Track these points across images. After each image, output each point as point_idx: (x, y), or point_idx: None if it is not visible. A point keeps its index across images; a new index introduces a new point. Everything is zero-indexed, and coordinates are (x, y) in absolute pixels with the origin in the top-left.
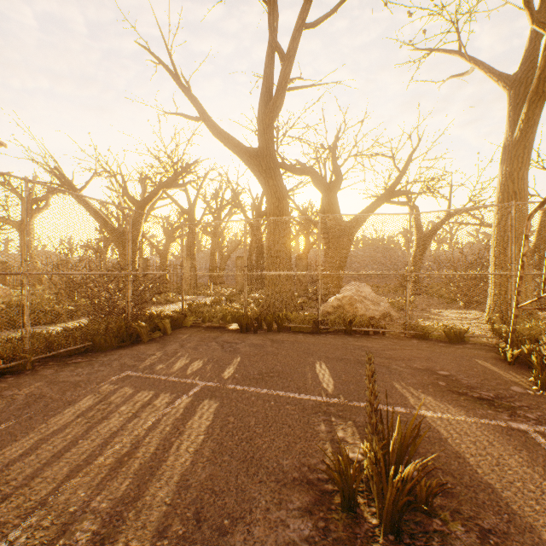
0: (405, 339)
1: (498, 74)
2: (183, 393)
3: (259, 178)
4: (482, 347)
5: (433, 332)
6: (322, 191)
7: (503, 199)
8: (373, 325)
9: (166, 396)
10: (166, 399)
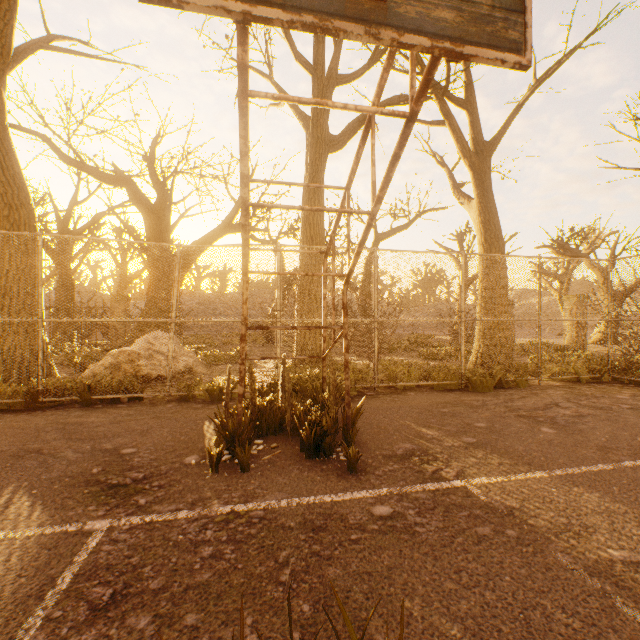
0: (163, 403)
1: (300, 112)
2: None
3: None
4: None
5: (204, 390)
6: (142, 211)
7: (304, 243)
8: (128, 389)
9: None
10: None
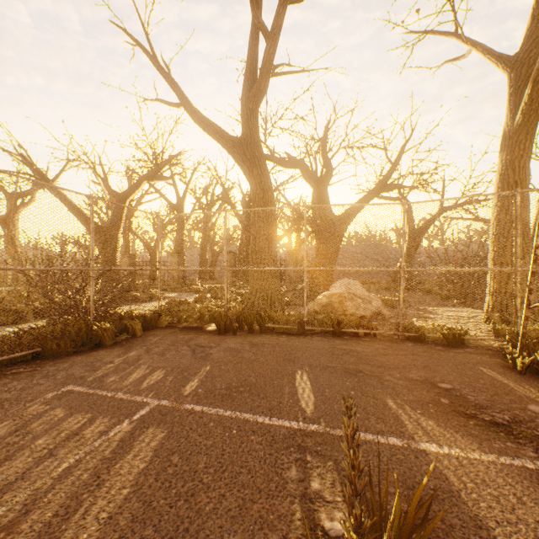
0: (399, 341)
1: (498, 55)
2: (126, 417)
3: (243, 168)
4: (485, 351)
5: (430, 333)
6: (311, 184)
7: (503, 189)
8: (363, 326)
9: (103, 421)
10: (101, 427)
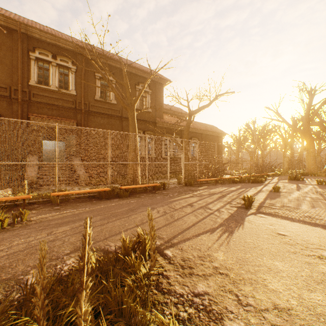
0: None
1: None
2: None
3: (304, 137)
4: None
5: None
6: None
7: None
8: None
9: None
10: None
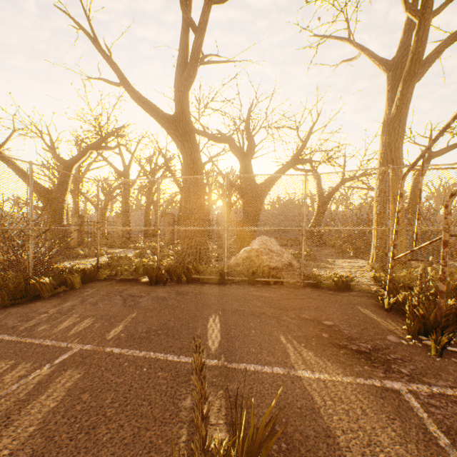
0: (300, 287)
1: (379, 59)
2: (48, 362)
3: (176, 141)
4: (365, 294)
5: (325, 281)
6: (238, 157)
7: (383, 165)
8: (273, 275)
9: (25, 367)
10: (22, 372)
